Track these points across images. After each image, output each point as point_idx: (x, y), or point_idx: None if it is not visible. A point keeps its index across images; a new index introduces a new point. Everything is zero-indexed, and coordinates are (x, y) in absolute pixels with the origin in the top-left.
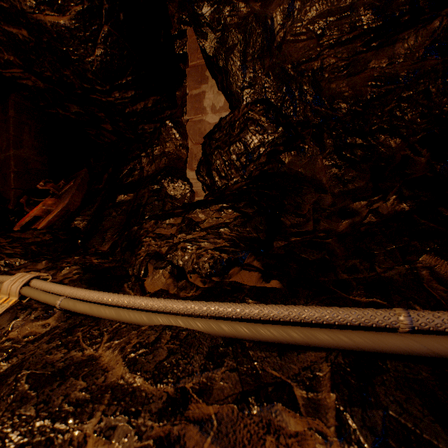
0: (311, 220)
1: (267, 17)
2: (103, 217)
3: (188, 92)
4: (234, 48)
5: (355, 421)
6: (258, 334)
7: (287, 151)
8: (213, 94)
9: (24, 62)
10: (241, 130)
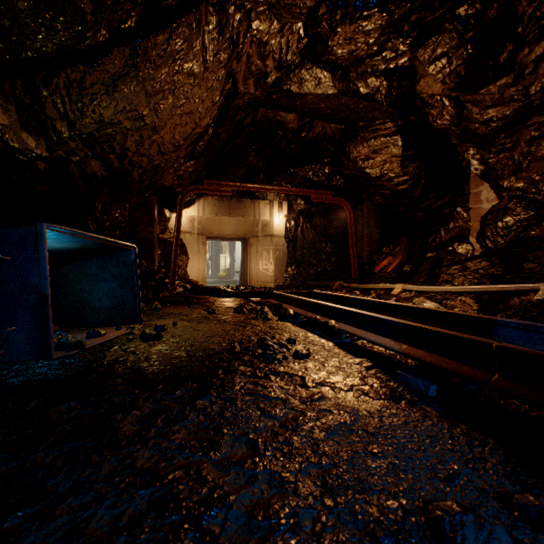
0: (540, 265)
1: (513, 156)
2: (419, 266)
3: (470, 191)
4: (494, 174)
5: (473, 297)
6: (464, 290)
7: (537, 223)
8: (486, 192)
9: (384, 199)
10: (503, 214)
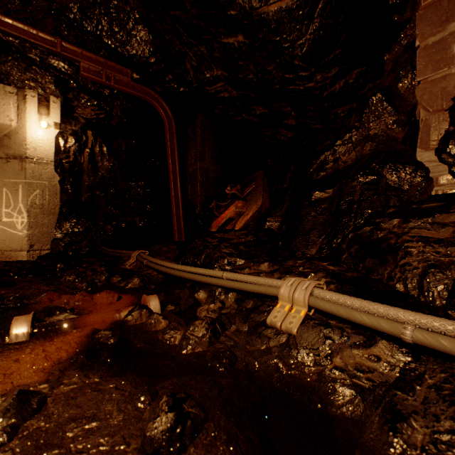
0: None
1: None
2: (301, 217)
3: (418, 43)
4: None
5: None
6: None
7: None
8: None
9: (230, 72)
10: None
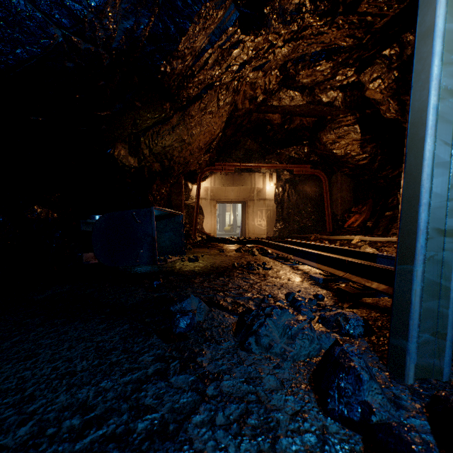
0: None
1: None
2: (378, 222)
3: None
4: None
5: None
6: None
7: None
8: None
9: (350, 171)
10: None
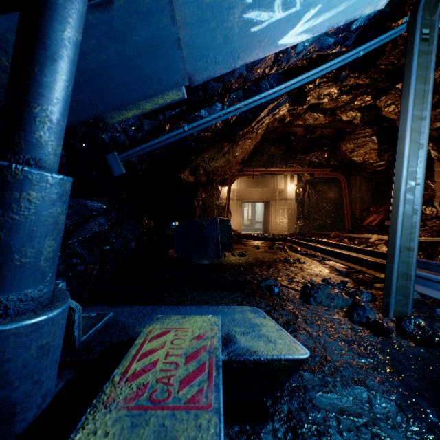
0: None
1: None
2: None
3: (435, 169)
4: None
5: None
6: None
7: None
8: None
9: (368, 175)
10: None
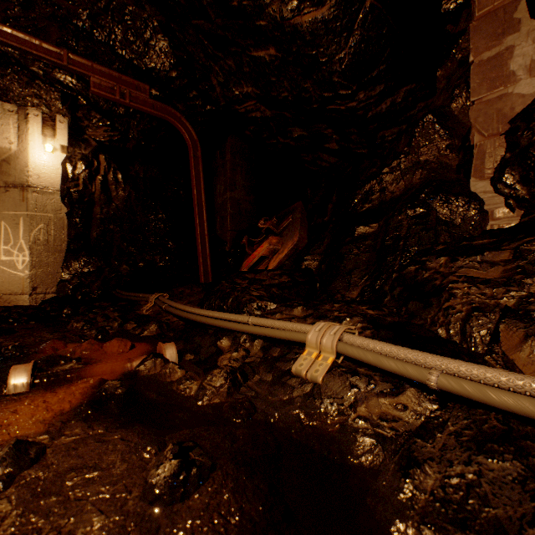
0: None
1: None
2: (342, 255)
3: (472, 59)
4: None
5: None
6: None
7: None
8: (532, 45)
9: (261, 90)
10: None
